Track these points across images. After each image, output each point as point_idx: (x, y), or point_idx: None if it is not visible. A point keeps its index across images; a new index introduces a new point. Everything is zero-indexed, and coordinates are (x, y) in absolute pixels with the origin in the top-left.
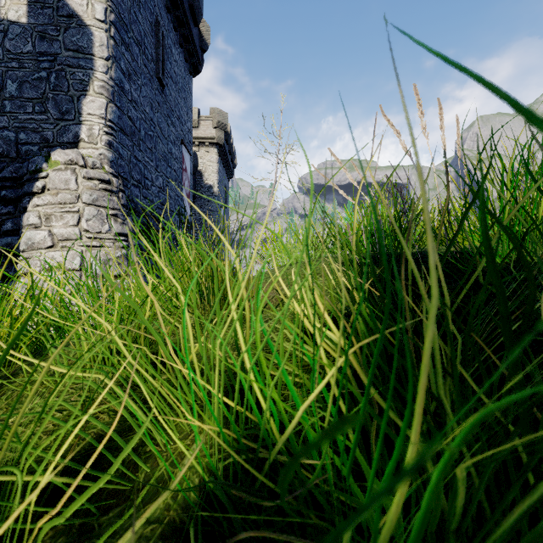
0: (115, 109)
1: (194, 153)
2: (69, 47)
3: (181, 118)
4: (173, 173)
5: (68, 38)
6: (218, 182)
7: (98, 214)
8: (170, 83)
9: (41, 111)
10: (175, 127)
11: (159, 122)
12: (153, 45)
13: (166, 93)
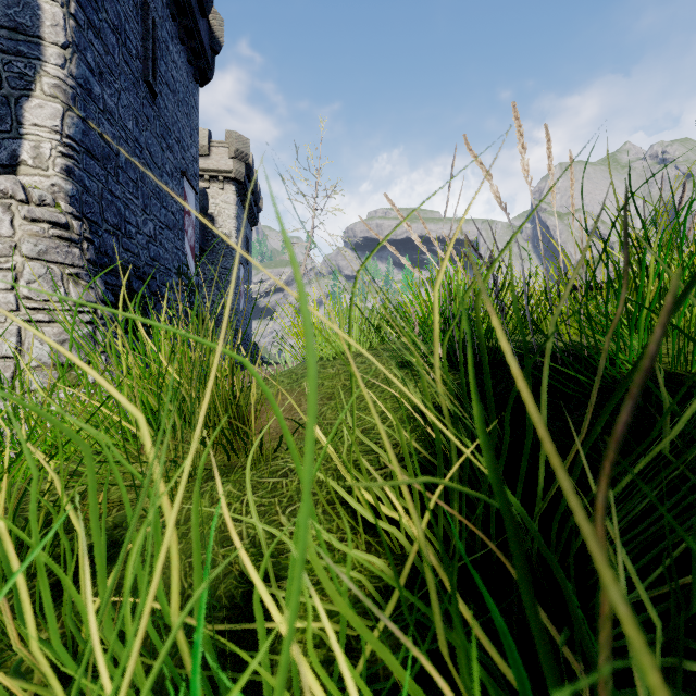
0: (78, 120)
1: (203, 190)
2: (1, 23)
3: (182, 141)
4: (170, 216)
5: None
6: (236, 231)
7: (48, 273)
8: (165, 91)
9: None
10: (173, 153)
11: (149, 144)
12: (140, 35)
13: (160, 105)
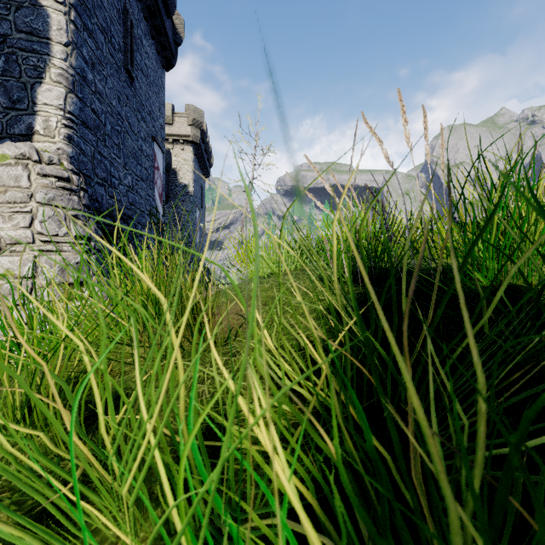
0: (76, 100)
1: (168, 150)
2: (21, 29)
3: (152, 113)
4: (144, 171)
5: (20, 18)
6: (193, 182)
7: (55, 215)
8: (140, 76)
9: None
10: (146, 123)
11: (128, 117)
12: (121, 34)
13: (136, 86)
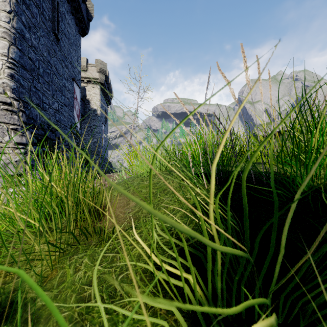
0: (17, 50)
1: (84, 87)
2: None
3: (72, 63)
4: (66, 100)
5: None
6: (100, 107)
7: None
8: (64, 38)
9: None
10: (68, 69)
11: (55, 64)
12: (50, 9)
13: (61, 45)
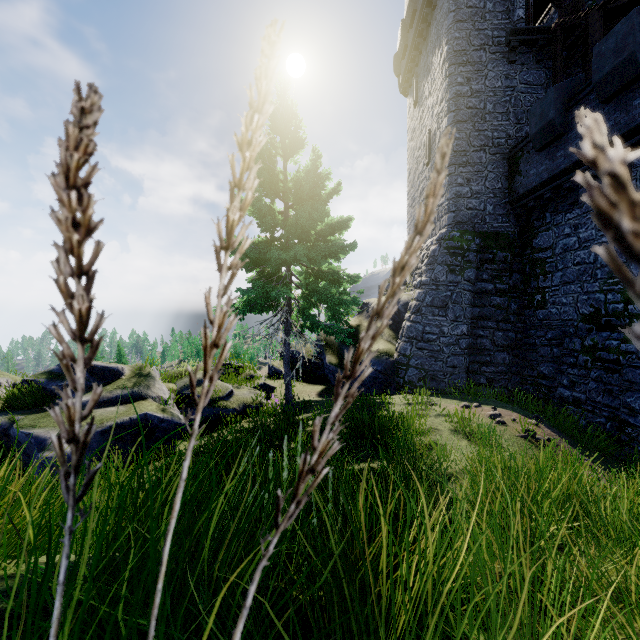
0: None
1: None
2: None
3: None
4: None
5: None
6: None
7: None
8: None
9: None
10: None
11: None
12: None
13: None
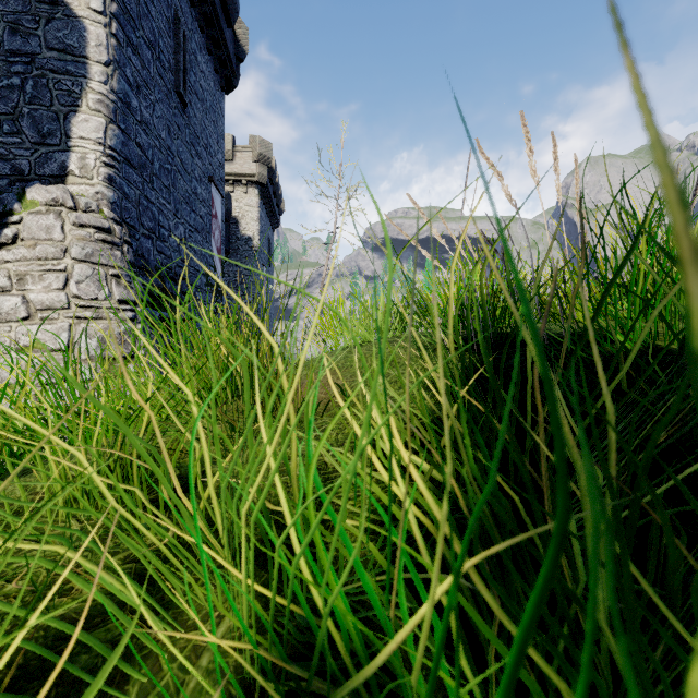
0: (118, 132)
1: (228, 194)
2: (52, 46)
3: (209, 147)
4: (199, 220)
5: (51, 33)
6: (259, 233)
7: (94, 274)
8: (194, 101)
9: (12, 131)
10: (201, 159)
11: (180, 152)
12: (172, 49)
13: (189, 114)
